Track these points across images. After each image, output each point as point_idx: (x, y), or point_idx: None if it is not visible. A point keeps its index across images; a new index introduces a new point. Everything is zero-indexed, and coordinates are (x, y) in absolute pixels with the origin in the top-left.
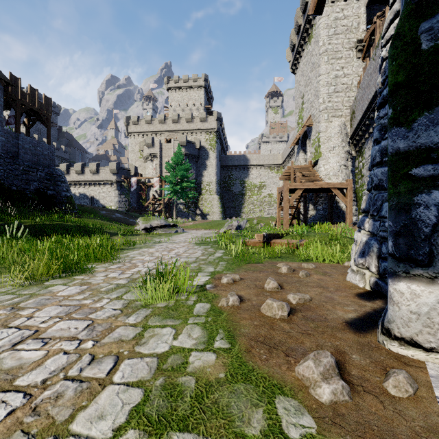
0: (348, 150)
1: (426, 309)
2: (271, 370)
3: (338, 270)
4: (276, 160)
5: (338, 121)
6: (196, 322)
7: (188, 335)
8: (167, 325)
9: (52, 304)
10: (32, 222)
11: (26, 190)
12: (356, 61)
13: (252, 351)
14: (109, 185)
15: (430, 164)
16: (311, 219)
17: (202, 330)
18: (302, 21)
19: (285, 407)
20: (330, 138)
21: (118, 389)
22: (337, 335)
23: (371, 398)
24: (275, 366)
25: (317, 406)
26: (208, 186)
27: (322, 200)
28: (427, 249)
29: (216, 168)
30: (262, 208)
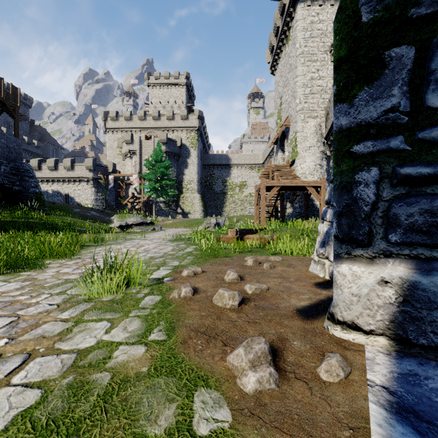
0: (323, 150)
1: (366, 291)
2: (203, 361)
3: (304, 262)
4: (257, 160)
5: (314, 122)
6: (138, 314)
7: (123, 328)
8: (104, 319)
9: None
10: None
11: None
12: (330, 64)
13: (188, 342)
14: (85, 182)
15: (370, 141)
16: (289, 216)
17: (141, 322)
18: (281, 23)
19: (204, 400)
20: (306, 138)
21: (12, 392)
22: (284, 322)
23: (300, 385)
24: (208, 357)
25: (239, 397)
26: (189, 185)
27: (298, 198)
28: (367, 228)
29: (197, 166)
30: (243, 207)
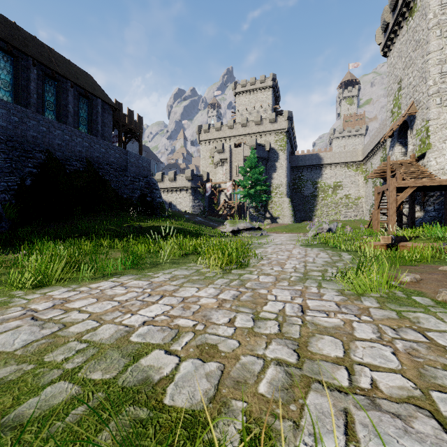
0: None
1: None
2: None
3: None
4: (355, 157)
5: None
6: (440, 311)
7: None
8: (414, 311)
9: (271, 287)
10: (146, 224)
11: (132, 197)
12: None
13: None
14: (184, 191)
15: None
16: (417, 221)
17: None
18: None
19: None
20: (444, 126)
21: None
22: None
23: None
24: None
25: None
26: (277, 189)
27: (432, 200)
28: None
29: (286, 169)
30: (337, 210)
